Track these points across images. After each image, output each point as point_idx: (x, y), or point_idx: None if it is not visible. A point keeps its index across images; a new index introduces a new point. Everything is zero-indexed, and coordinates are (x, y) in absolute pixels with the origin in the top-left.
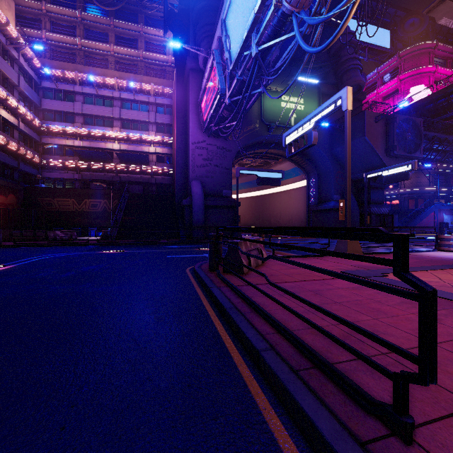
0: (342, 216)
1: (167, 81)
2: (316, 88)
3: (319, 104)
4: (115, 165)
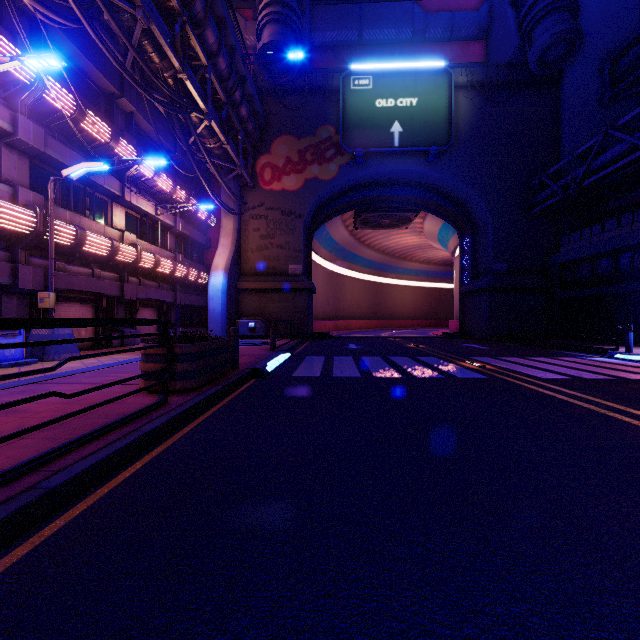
0: None
1: None
2: None
3: None
4: None
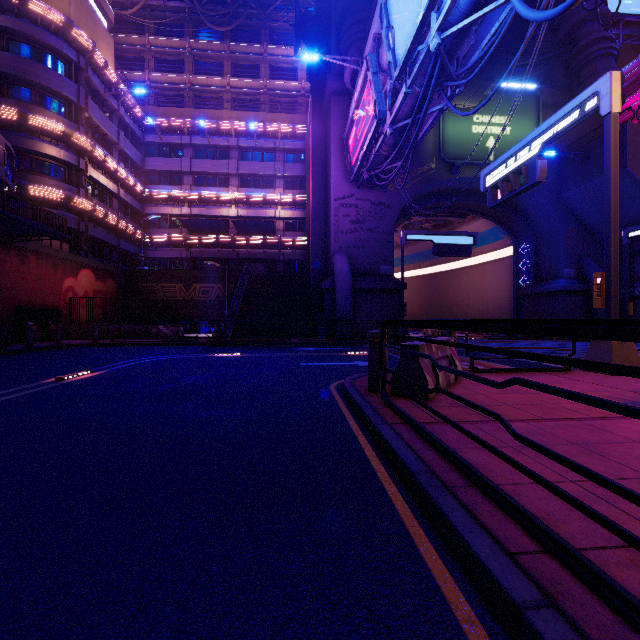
0: (601, 301)
1: (299, 116)
2: (531, 98)
3: (538, 122)
4: (231, 238)
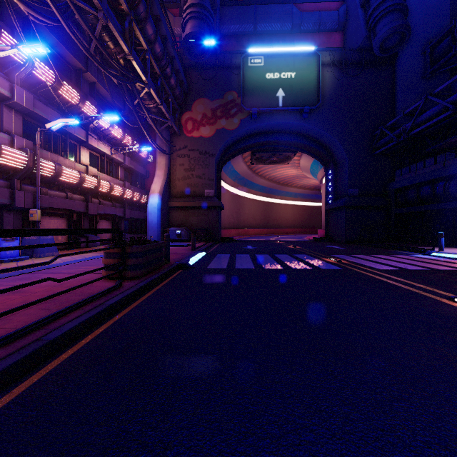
0: None
1: None
2: None
3: None
4: None
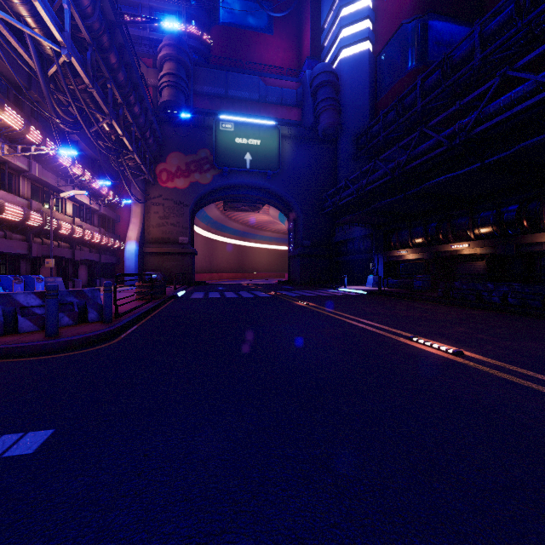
0: None
1: None
2: None
3: None
4: None
